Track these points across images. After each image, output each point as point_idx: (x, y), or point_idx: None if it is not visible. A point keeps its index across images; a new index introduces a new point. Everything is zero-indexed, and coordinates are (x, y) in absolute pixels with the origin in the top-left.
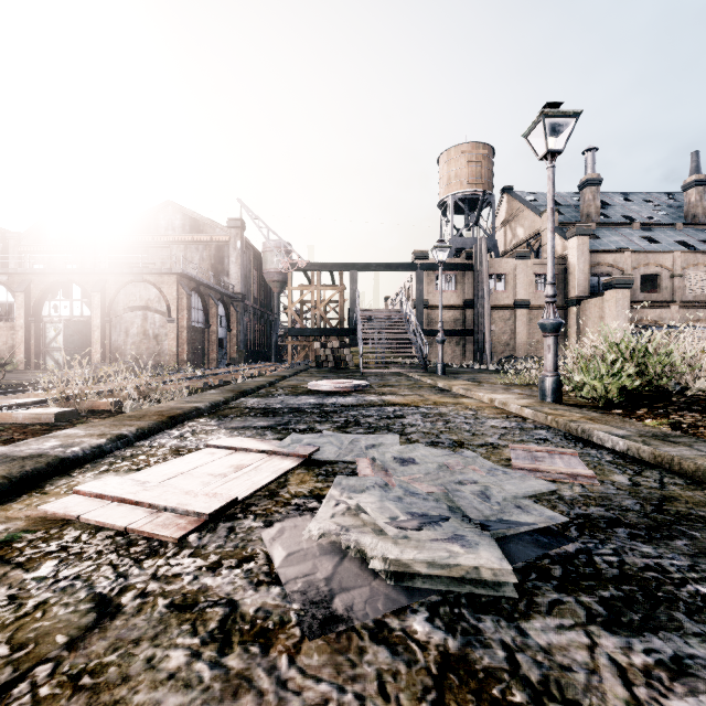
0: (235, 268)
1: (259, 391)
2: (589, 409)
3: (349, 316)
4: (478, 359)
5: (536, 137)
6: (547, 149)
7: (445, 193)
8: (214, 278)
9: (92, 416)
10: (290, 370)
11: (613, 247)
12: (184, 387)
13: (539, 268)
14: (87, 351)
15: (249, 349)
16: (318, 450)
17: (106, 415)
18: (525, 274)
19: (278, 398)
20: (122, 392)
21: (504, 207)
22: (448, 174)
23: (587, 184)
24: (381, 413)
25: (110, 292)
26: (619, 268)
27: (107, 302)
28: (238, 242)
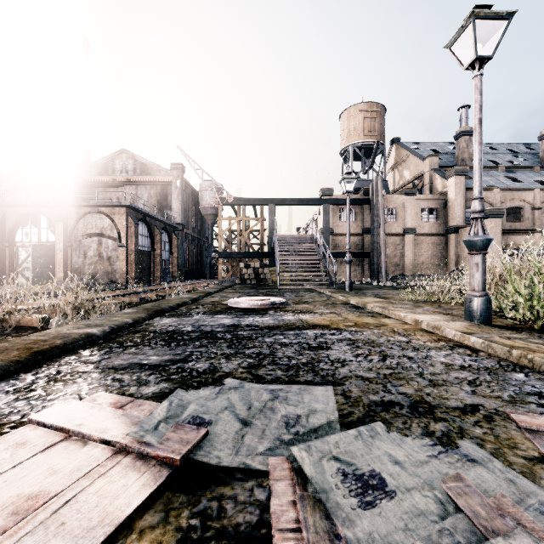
0: (176, 203)
1: (180, 308)
2: (531, 334)
3: (268, 241)
4: (374, 276)
5: (459, 48)
6: (476, 55)
7: (345, 143)
8: (160, 211)
9: (13, 333)
10: (217, 286)
11: (484, 185)
12: (111, 304)
13: (424, 202)
14: (52, 270)
15: (188, 268)
16: (204, 436)
17: (29, 332)
18: (412, 207)
19: (193, 318)
20: (51, 308)
21: (393, 155)
22: (348, 128)
23: (462, 135)
24: (300, 339)
25: (71, 222)
26: (489, 202)
27: (68, 230)
28: (178, 181)
